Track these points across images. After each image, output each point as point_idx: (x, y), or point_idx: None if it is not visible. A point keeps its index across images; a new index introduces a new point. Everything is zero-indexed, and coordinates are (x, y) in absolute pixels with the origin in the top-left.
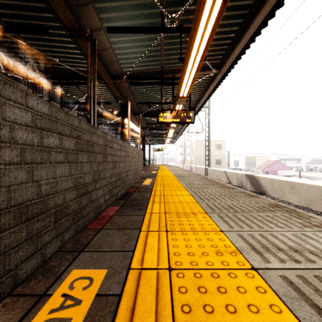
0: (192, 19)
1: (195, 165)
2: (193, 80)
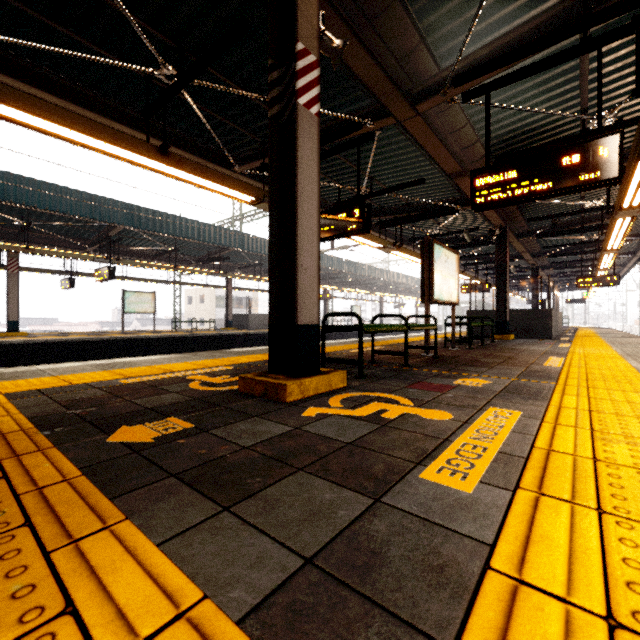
0: None
1: None
2: (609, 265)
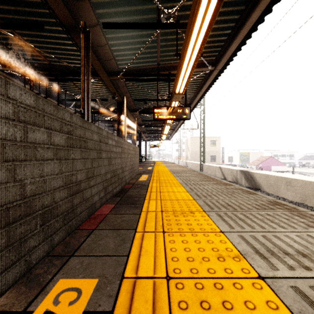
0: (188, 15)
1: (191, 161)
2: (190, 76)
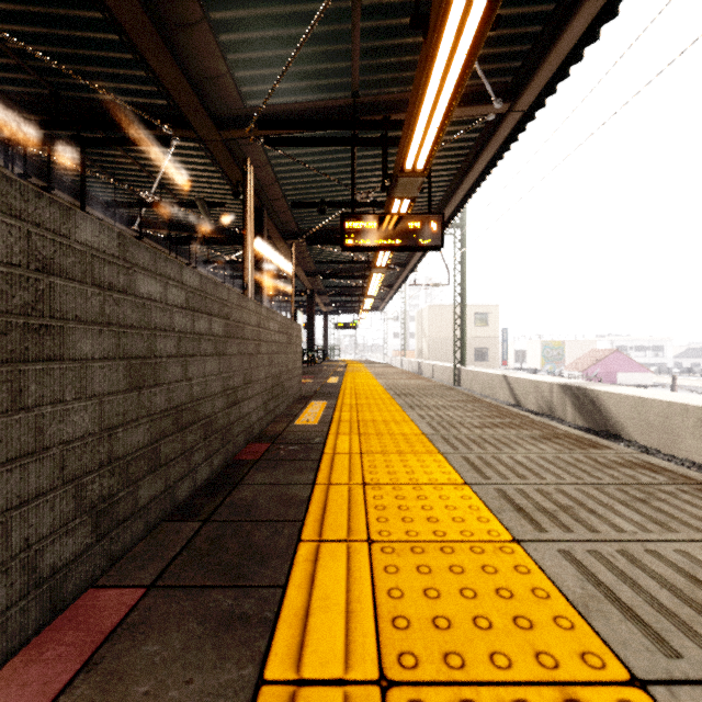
0: None
1: (430, 360)
2: (452, 106)
